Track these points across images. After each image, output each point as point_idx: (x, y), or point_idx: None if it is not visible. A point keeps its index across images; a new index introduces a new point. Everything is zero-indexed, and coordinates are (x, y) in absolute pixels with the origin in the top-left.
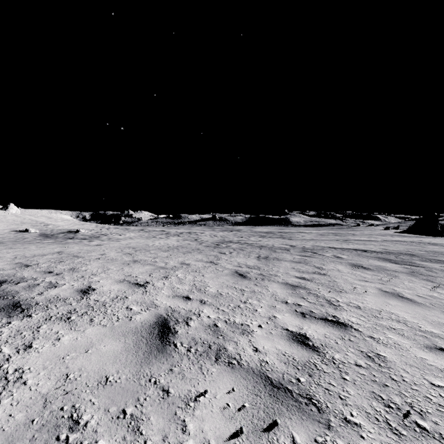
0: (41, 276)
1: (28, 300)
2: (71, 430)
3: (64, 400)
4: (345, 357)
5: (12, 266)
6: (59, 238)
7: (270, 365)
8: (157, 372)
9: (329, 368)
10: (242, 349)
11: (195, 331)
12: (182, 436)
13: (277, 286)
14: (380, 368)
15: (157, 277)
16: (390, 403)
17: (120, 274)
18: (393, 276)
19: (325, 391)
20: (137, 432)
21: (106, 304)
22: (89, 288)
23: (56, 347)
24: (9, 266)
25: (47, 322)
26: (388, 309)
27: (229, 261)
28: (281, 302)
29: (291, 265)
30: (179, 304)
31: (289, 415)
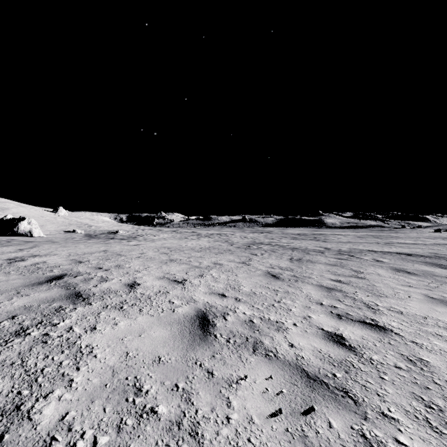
0: (94, 271)
1: (87, 291)
2: (136, 395)
3: (128, 372)
4: (383, 359)
5: (68, 262)
6: (101, 239)
7: (306, 359)
8: (201, 357)
9: (367, 367)
10: (278, 344)
11: (232, 325)
12: (228, 410)
13: (311, 287)
14: (422, 372)
15: (193, 276)
16: (432, 404)
17: (159, 271)
18: (443, 282)
19: (362, 387)
20: (189, 402)
21: (151, 298)
22: (134, 283)
23: (115, 330)
24: (66, 261)
25: (105, 310)
26: (435, 315)
27: (261, 263)
28: (315, 304)
29: (325, 267)
30: (215, 300)
31: (325, 404)
